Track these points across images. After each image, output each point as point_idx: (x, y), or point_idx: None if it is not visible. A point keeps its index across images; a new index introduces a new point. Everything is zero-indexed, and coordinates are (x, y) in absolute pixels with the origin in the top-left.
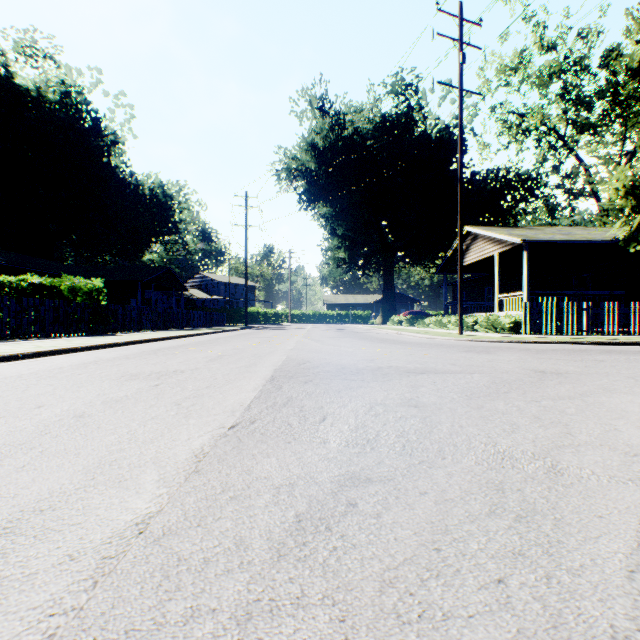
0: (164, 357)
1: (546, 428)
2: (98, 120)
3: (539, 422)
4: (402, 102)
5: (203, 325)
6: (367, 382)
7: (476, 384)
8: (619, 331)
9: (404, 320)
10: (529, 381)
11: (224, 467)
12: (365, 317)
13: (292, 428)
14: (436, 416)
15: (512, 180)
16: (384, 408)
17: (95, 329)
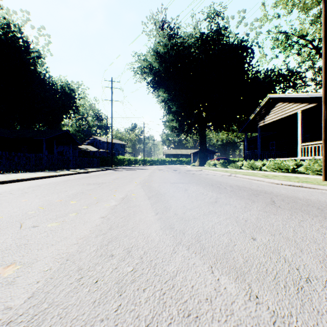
0: None
1: None
2: (27, 43)
3: None
4: (214, 23)
5: (79, 167)
6: None
7: None
8: None
9: (218, 163)
10: None
11: None
12: (187, 162)
13: None
14: None
15: (284, 74)
16: None
17: None
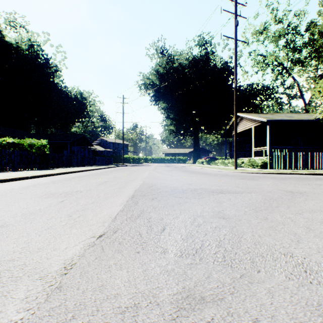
0: (74, 182)
1: (320, 238)
2: (48, 59)
3: (312, 232)
4: (203, 49)
5: (101, 164)
6: (189, 199)
7: (256, 200)
8: (319, 167)
9: (204, 161)
10: (287, 198)
11: (83, 282)
12: (184, 160)
13: (141, 237)
14: (239, 226)
15: (260, 89)
16: (203, 219)
17: (42, 166)
